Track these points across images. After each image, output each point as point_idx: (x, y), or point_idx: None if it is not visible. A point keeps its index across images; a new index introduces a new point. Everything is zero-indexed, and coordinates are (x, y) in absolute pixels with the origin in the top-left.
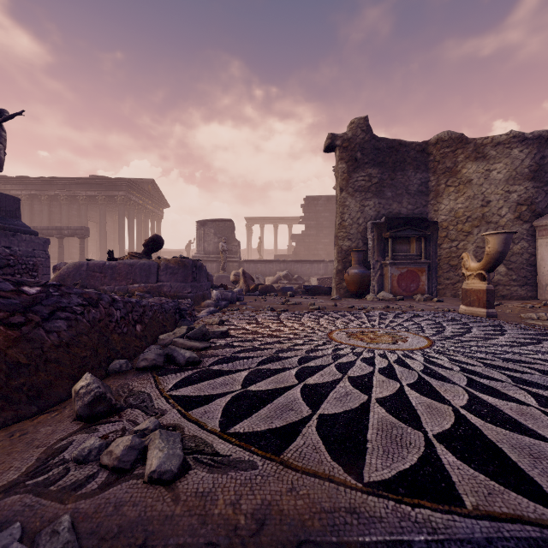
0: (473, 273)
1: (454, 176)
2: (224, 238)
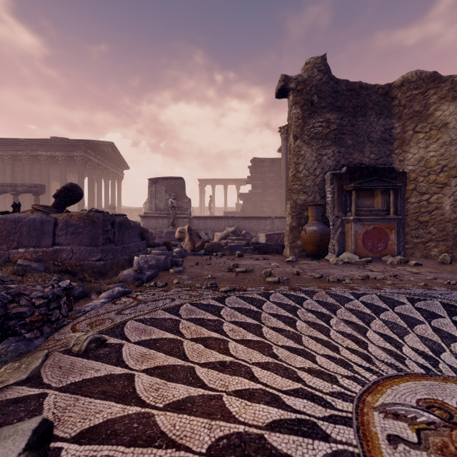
0: None
1: (424, 121)
2: (174, 194)
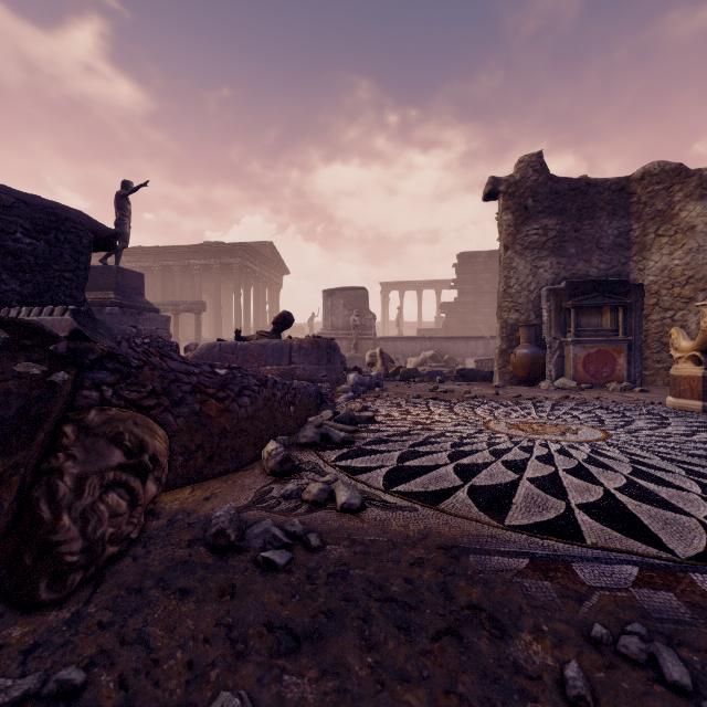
0: (685, 355)
1: (668, 222)
2: (356, 310)
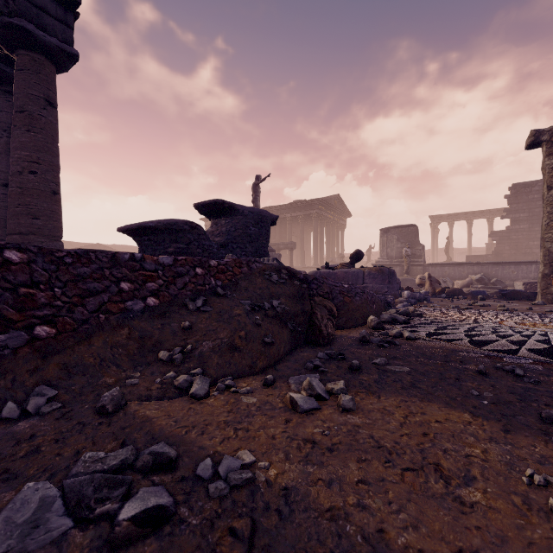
0: None
1: None
2: (408, 244)
